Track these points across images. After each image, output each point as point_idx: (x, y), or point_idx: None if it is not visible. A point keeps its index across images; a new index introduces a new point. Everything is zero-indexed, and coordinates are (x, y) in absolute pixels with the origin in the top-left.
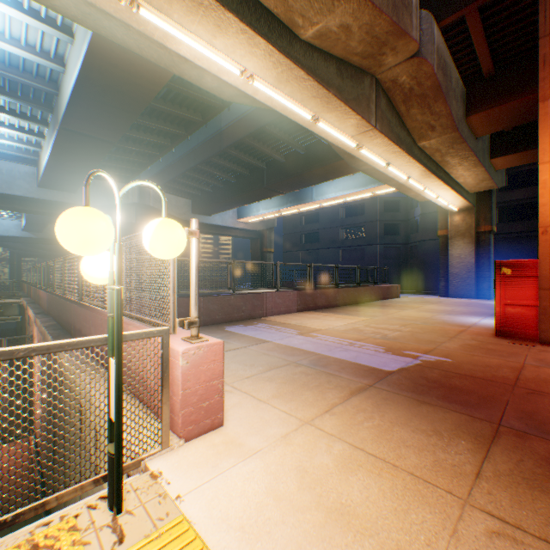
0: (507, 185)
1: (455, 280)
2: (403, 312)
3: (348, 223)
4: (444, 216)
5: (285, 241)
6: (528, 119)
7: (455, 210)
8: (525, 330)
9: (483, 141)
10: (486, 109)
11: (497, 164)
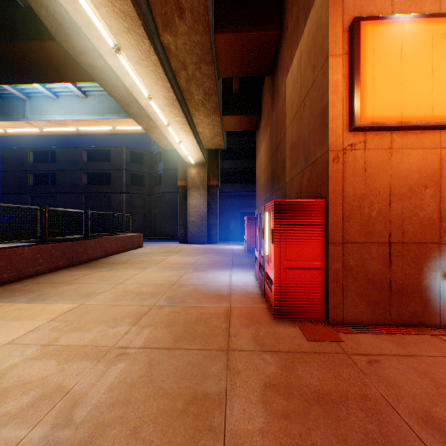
0: (222, 156)
1: (193, 228)
2: (144, 274)
3: (93, 167)
4: (184, 168)
5: (6, 180)
6: (261, 70)
7: (193, 164)
8: (311, 305)
9: (221, 91)
10: (235, 32)
11: (227, 124)
